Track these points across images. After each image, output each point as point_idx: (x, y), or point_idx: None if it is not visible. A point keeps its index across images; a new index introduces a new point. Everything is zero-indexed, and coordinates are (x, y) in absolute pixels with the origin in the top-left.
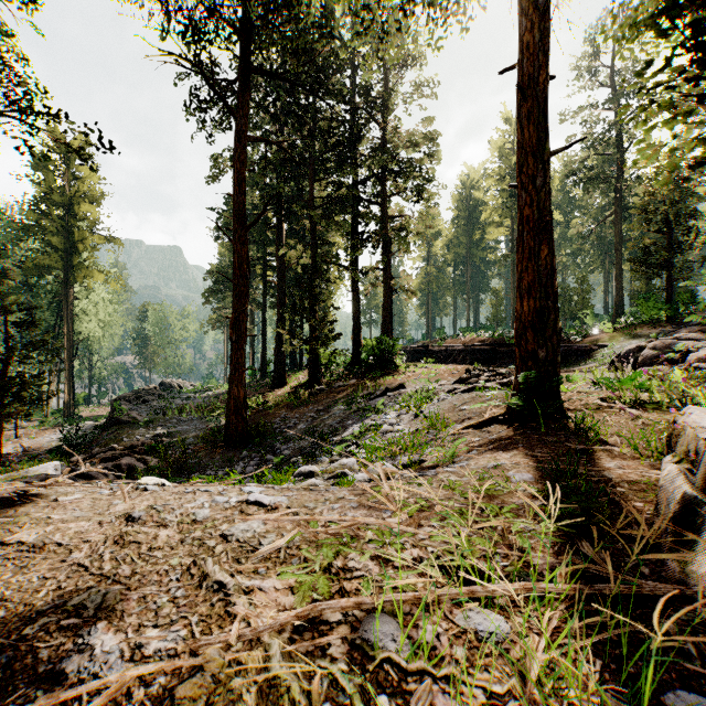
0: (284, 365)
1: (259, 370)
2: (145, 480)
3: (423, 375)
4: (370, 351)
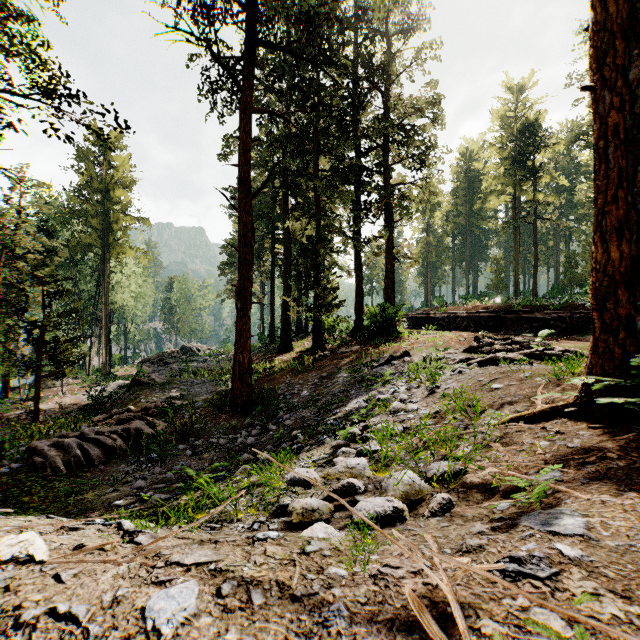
0: (289, 331)
1: (268, 335)
2: (1, 546)
3: (427, 342)
4: (372, 318)
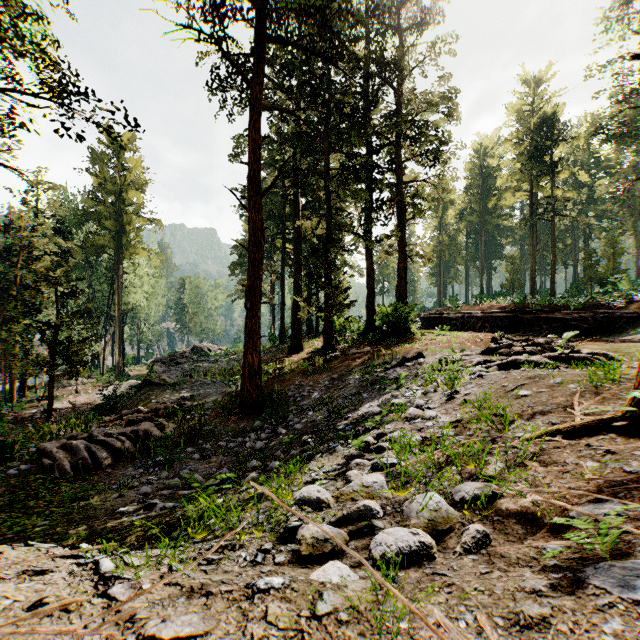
0: (300, 332)
1: (279, 335)
2: None
3: (442, 343)
4: (384, 318)
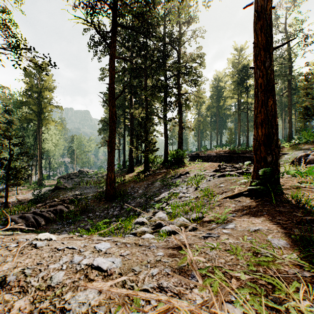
0: (133, 162)
1: (122, 164)
2: (40, 236)
3: (197, 167)
4: (172, 156)
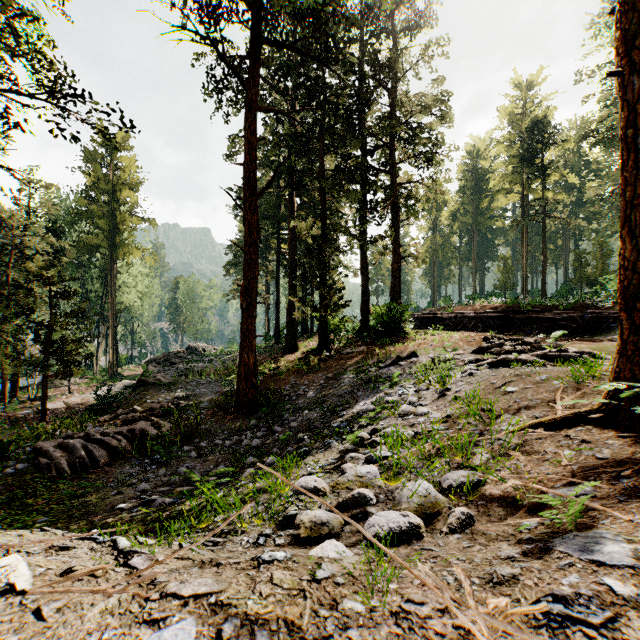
0: (295, 332)
1: (274, 335)
2: None
3: (435, 343)
4: (378, 318)
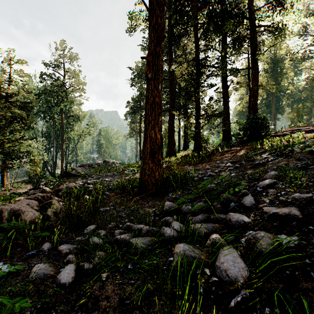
0: (174, 144)
1: None
2: None
3: None
4: (240, 129)
